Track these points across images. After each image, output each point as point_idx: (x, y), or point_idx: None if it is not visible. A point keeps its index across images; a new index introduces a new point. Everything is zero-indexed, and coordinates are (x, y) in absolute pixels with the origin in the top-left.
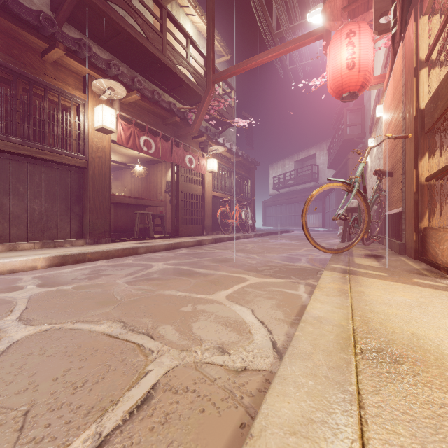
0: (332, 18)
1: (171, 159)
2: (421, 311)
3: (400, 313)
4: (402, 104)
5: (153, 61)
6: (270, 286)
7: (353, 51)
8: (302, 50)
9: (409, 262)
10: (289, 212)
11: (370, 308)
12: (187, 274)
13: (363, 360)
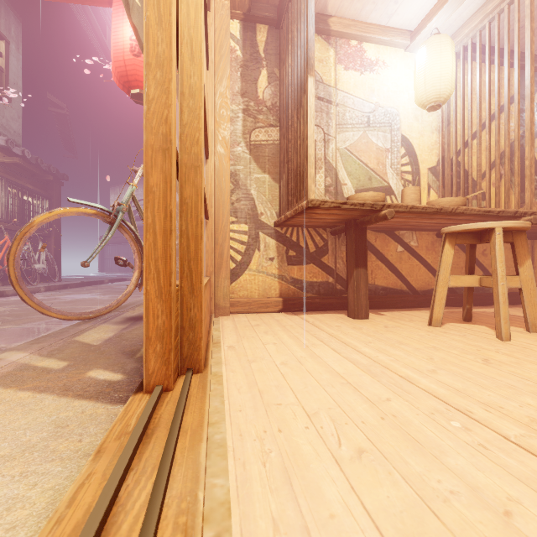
0: None
1: None
2: None
3: None
4: None
5: None
6: None
7: None
8: None
9: None
10: None
11: None
12: None
13: None
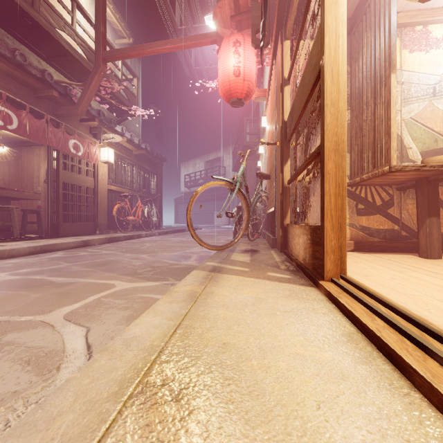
0: (223, 25)
1: (45, 142)
2: (252, 309)
3: (231, 315)
4: (274, 116)
5: (18, 13)
6: (137, 292)
7: (239, 60)
8: (206, 53)
9: (275, 255)
10: (200, 210)
11: (205, 313)
12: (33, 286)
13: (132, 407)
